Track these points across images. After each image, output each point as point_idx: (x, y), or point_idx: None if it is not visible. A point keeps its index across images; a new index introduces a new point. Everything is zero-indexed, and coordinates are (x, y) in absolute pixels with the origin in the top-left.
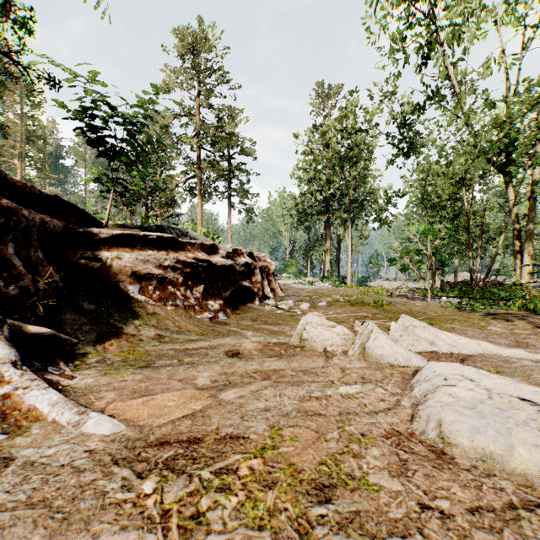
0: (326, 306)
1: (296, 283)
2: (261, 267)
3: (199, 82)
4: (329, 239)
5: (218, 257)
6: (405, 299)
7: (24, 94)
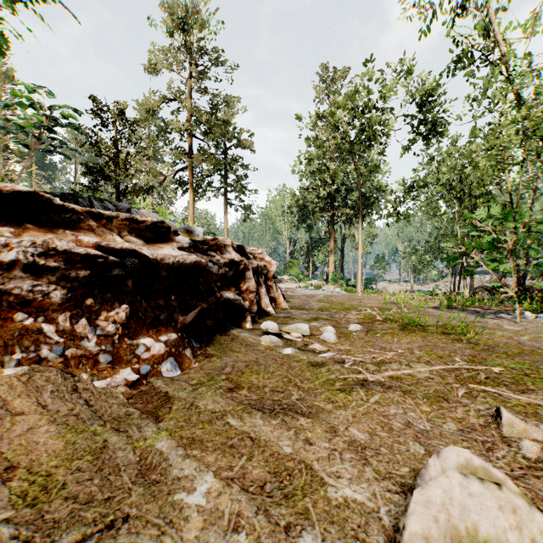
0: (365, 334)
1: (300, 287)
2: (257, 267)
3: (190, 62)
4: (333, 238)
5: (171, 248)
6: (470, 316)
7: (3, 80)
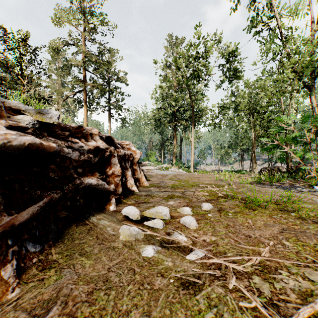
0: (219, 214)
1: (156, 169)
2: (125, 155)
3: (85, 22)
4: (176, 138)
5: None
6: (281, 190)
7: None
